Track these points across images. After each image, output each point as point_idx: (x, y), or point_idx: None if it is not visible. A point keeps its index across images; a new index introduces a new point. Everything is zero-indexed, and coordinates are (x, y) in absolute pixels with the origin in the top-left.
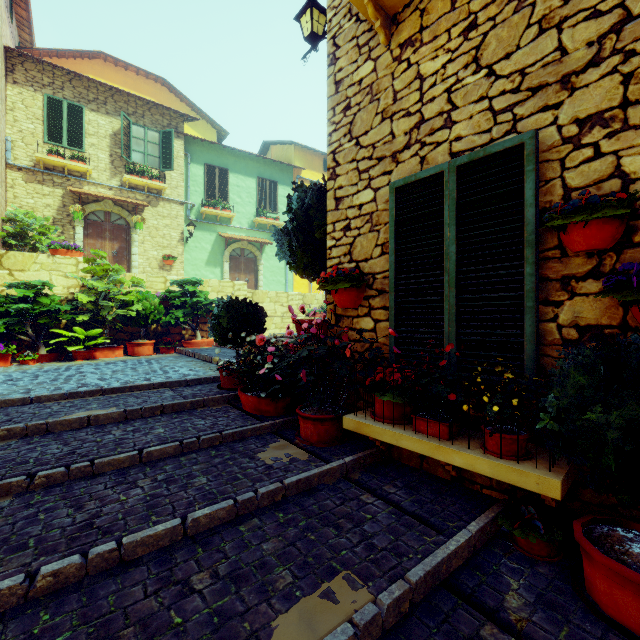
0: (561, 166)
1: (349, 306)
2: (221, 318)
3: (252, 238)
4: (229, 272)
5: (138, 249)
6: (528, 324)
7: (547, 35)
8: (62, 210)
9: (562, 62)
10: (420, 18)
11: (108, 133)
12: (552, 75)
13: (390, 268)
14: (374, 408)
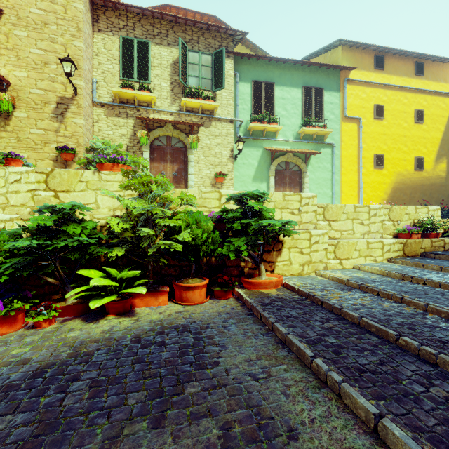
0: None
1: None
2: None
3: (298, 149)
4: (274, 186)
5: (193, 169)
6: None
7: None
8: (133, 138)
9: None
10: None
11: (169, 63)
12: None
13: None
14: None
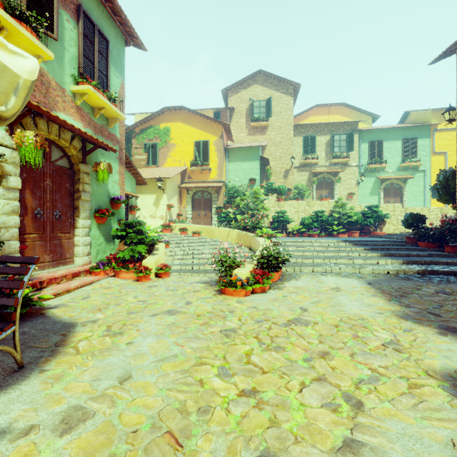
0: None
1: None
2: (408, 220)
3: (399, 176)
4: (383, 197)
5: (336, 192)
6: None
7: None
8: (308, 180)
9: None
10: None
11: (324, 143)
12: None
13: None
14: None
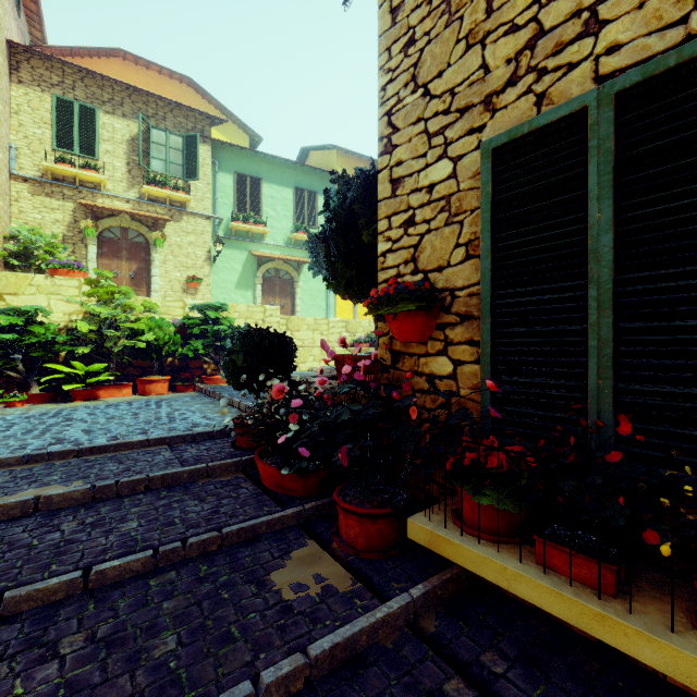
0: None
1: (413, 339)
2: (234, 354)
3: (288, 257)
4: (262, 296)
5: (159, 270)
6: None
7: None
8: (73, 226)
9: None
10: None
11: (125, 138)
12: None
13: (483, 279)
14: (462, 513)
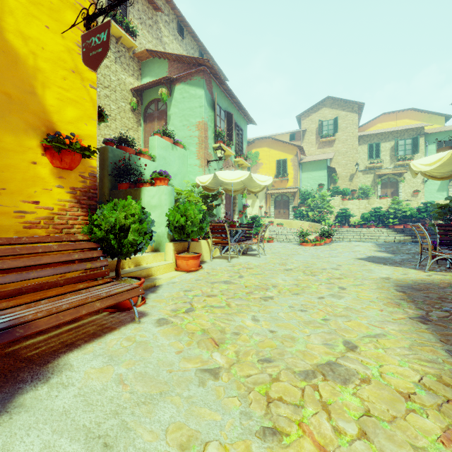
0: None
1: None
2: None
3: None
4: None
5: (401, 190)
6: None
7: None
8: (373, 181)
9: None
10: None
11: (389, 148)
12: None
13: None
14: None
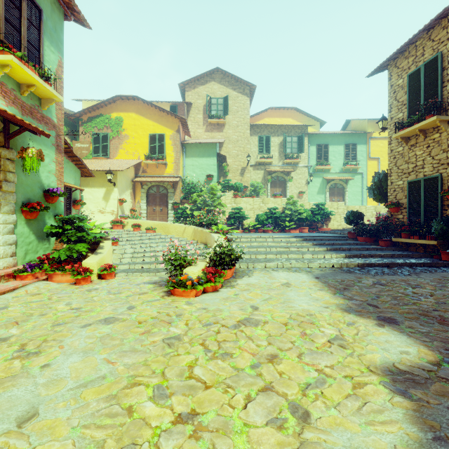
0: (447, 181)
1: (395, 212)
2: (350, 217)
3: (341, 177)
4: (328, 196)
5: (289, 190)
6: (439, 214)
7: (444, 153)
8: (263, 178)
9: (447, 160)
10: (415, 140)
11: (278, 144)
12: (445, 162)
13: (407, 202)
14: (400, 235)
